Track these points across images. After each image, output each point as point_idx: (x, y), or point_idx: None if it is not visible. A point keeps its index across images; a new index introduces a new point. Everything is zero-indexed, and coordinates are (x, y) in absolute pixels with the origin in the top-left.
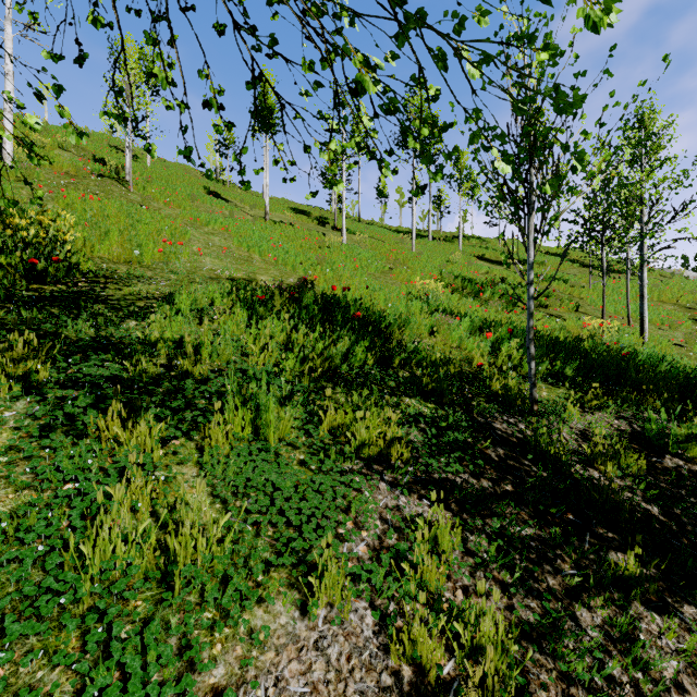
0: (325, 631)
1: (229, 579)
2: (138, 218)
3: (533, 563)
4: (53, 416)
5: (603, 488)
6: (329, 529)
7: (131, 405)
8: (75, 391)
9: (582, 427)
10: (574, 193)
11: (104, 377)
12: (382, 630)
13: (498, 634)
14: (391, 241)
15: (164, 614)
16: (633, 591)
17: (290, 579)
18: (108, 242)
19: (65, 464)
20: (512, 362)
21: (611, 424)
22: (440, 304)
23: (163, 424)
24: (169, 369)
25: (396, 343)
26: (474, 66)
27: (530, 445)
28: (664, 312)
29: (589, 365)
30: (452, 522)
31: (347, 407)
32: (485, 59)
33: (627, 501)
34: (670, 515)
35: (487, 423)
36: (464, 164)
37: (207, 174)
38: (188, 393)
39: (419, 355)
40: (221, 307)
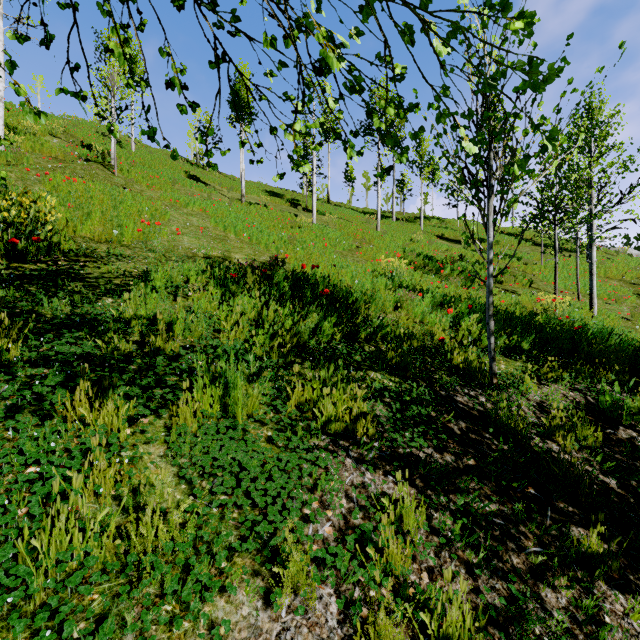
0: (288, 621)
1: (190, 568)
2: (120, 200)
3: (496, 541)
4: (21, 396)
5: (563, 462)
6: (294, 511)
7: (101, 383)
8: (46, 369)
9: (539, 399)
10: (532, 176)
11: (75, 355)
12: (347, 618)
13: (464, 621)
14: (358, 221)
15: (121, 608)
16: (597, 571)
17: (254, 565)
18: (90, 222)
19: (28, 447)
20: (472, 336)
21: (566, 396)
22: (403, 280)
23: (132, 403)
24: (142, 346)
25: (363, 318)
26: (442, 40)
27: (491, 418)
28: (611, 287)
29: (544, 338)
30: (417, 498)
31: (315, 383)
32: (454, 31)
33: (586, 474)
34: (627, 487)
35: (449, 396)
36: (425, 151)
37: (172, 155)
38: (159, 370)
39: (384, 330)
40: (196, 284)
